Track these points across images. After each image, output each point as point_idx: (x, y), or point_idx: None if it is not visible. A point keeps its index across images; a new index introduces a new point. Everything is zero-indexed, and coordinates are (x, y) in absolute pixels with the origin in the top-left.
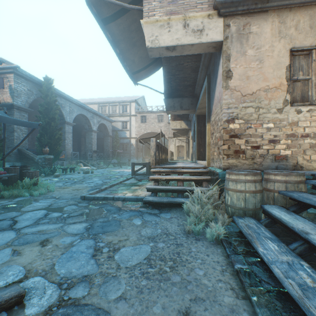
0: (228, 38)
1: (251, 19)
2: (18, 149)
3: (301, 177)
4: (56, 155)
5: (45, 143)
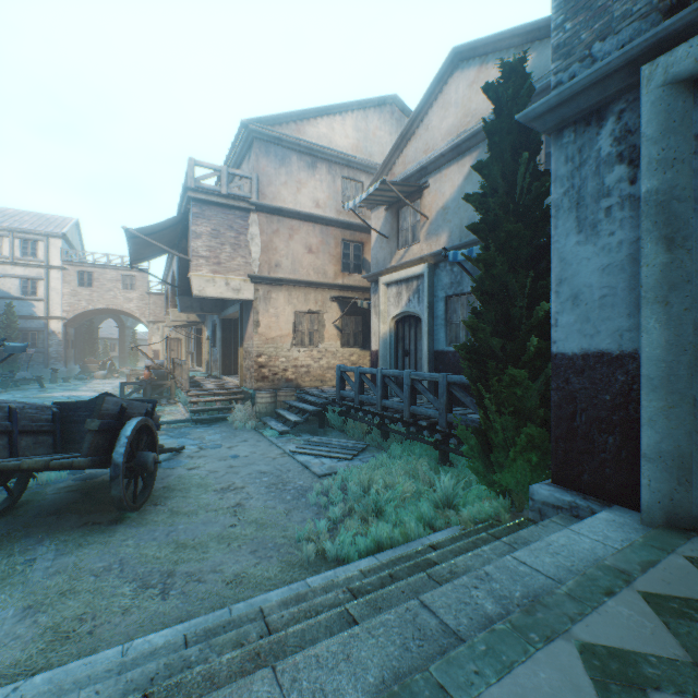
0: (258, 298)
1: (272, 288)
2: None
3: (293, 392)
4: None
5: None
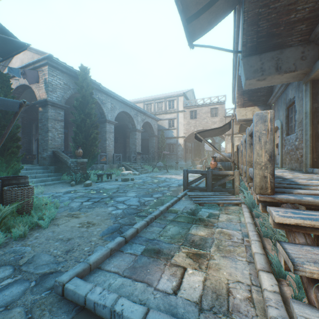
0: None
1: None
2: (52, 151)
3: None
4: (92, 158)
5: (80, 144)
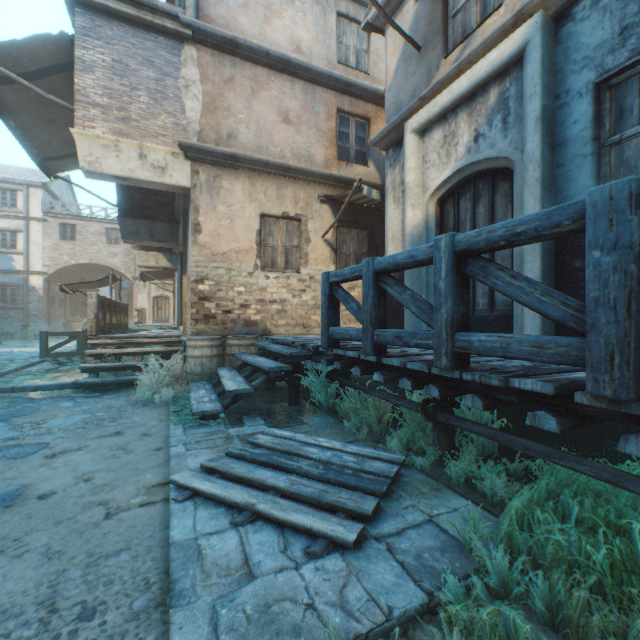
0: (198, 186)
1: (222, 172)
2: None
3: (252, 340)
4: None
5: None
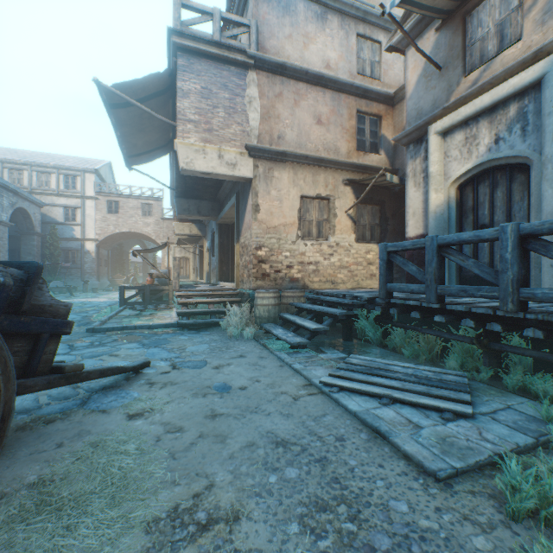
0: (257, 177)
1: (274, 165)
2: None
3: (302, 293)
4: None
5: None
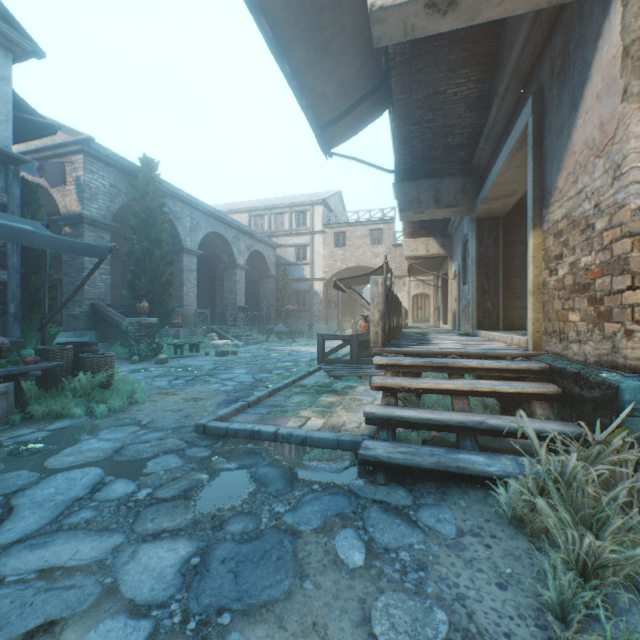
0: None
1: None
2: (91, 305)
3: None
4: (163, 317)
5: (142, 292)
